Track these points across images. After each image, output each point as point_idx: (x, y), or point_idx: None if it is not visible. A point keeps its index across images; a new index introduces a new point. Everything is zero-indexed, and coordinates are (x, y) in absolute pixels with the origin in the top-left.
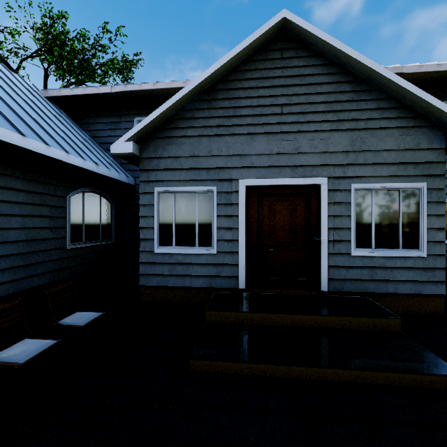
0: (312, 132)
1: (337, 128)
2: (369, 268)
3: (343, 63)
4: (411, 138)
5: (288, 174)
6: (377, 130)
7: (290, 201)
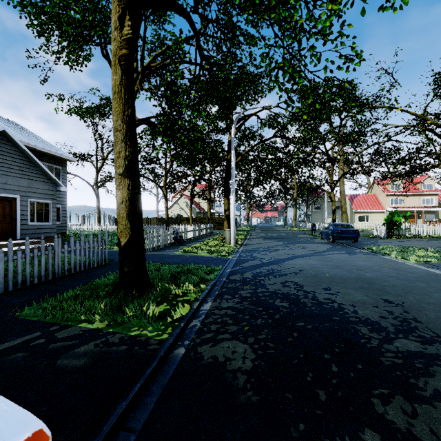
0: (13, 176)
1: (23, 177)
2: (35, 229)
3: (26, 154)
4: (48, 186)
5: (3, 192)
6: (37, 181)
7: (3, 203)
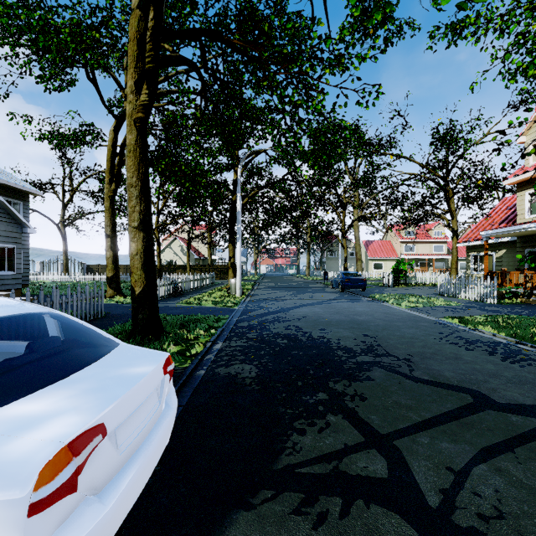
0: None
1: None
2: None
3: None
4: (11, 227)
5: None
6: None
7: None
